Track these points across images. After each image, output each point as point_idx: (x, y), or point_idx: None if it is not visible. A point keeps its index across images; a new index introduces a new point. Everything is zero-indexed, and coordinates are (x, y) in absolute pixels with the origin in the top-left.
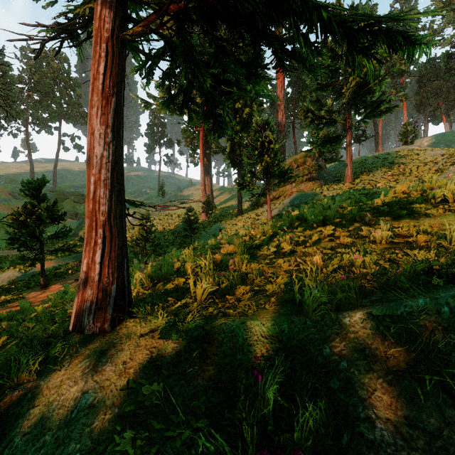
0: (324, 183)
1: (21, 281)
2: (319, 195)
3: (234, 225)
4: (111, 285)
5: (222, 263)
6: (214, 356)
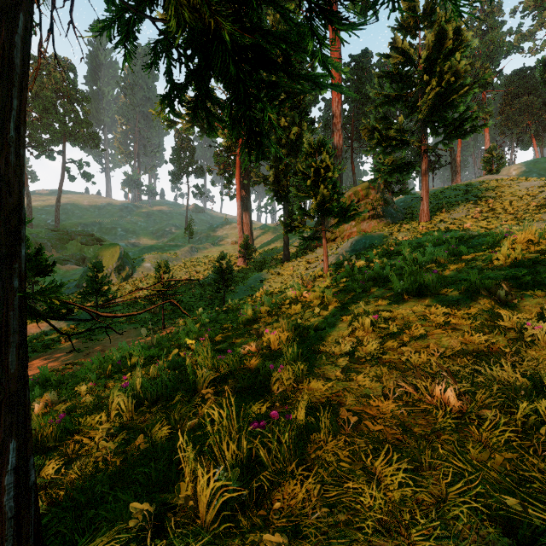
0: (392, 222)
1: None
2: (388, 237)
3: (279, 274)
4: None
5: (260, 372)
6: None
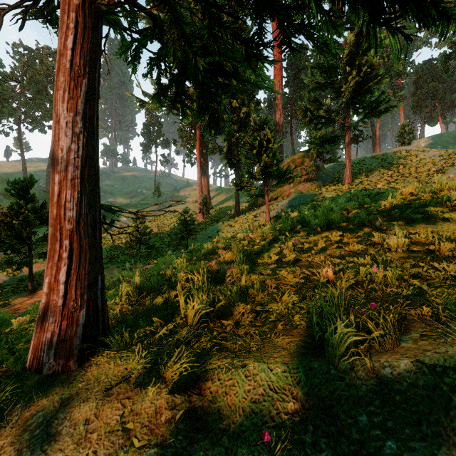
0: (322, 184)
1: (9, 286)
2: (318, 196)
3: (231, 226)
4: (80, 310)
5: (219, 273)
6: (206, 416)
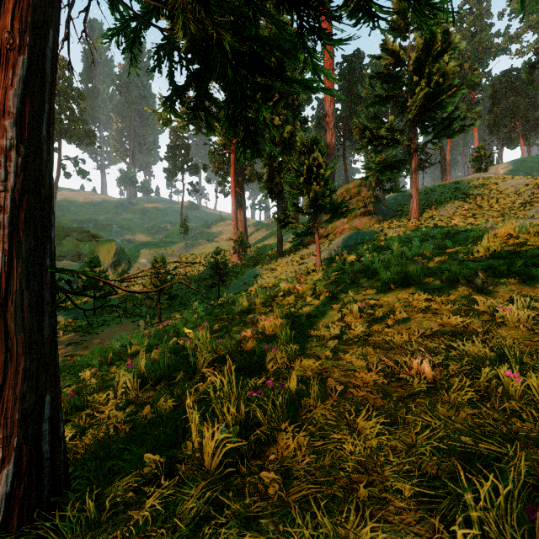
0: (383, 219)
1: None
2: (379, 233)
3: (272, 270)
4: (1, 468)
5: (256, 353)
6: None
